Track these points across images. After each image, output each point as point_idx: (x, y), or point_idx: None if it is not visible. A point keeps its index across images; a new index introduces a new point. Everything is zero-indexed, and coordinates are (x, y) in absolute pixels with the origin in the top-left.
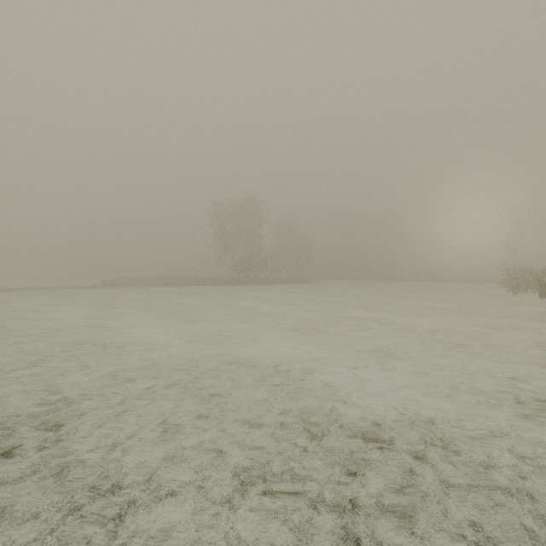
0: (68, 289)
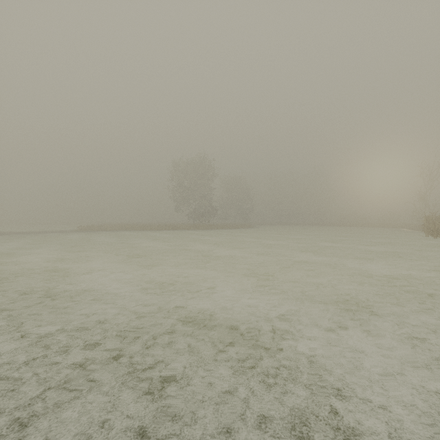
0: (49, 233)
